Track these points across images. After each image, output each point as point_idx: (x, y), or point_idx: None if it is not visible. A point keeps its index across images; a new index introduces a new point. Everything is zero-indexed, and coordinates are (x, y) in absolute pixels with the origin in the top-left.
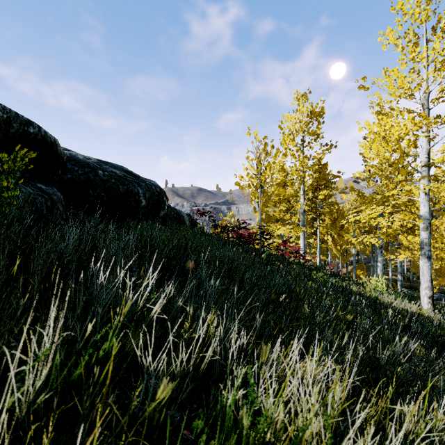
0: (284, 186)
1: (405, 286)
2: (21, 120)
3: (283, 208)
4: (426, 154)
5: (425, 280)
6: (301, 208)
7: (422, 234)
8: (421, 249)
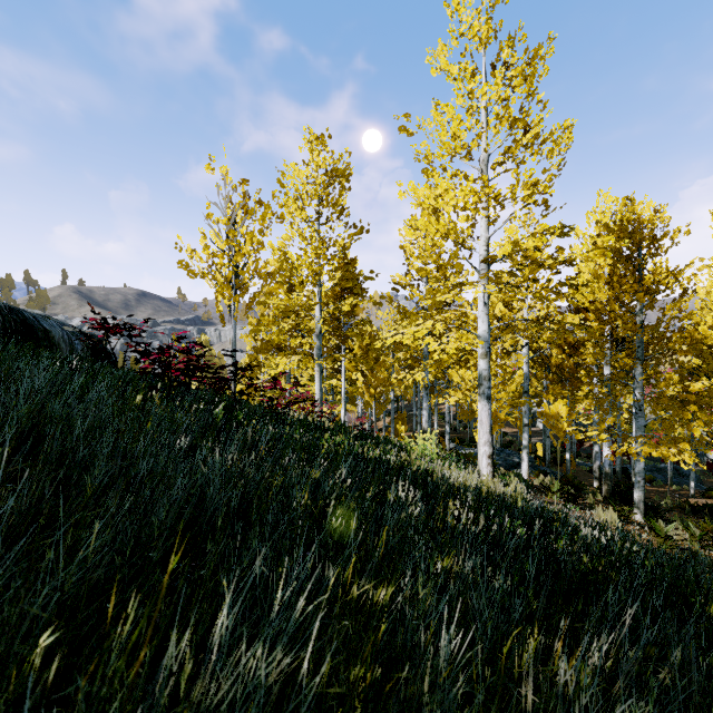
0: (290, 291)
1: (452, 439)
2: None
3: (286, 327)
4: (485, 245)
5: (485, 432)
6: (316, 328)
7: (481, 364)
8: (480, 386)
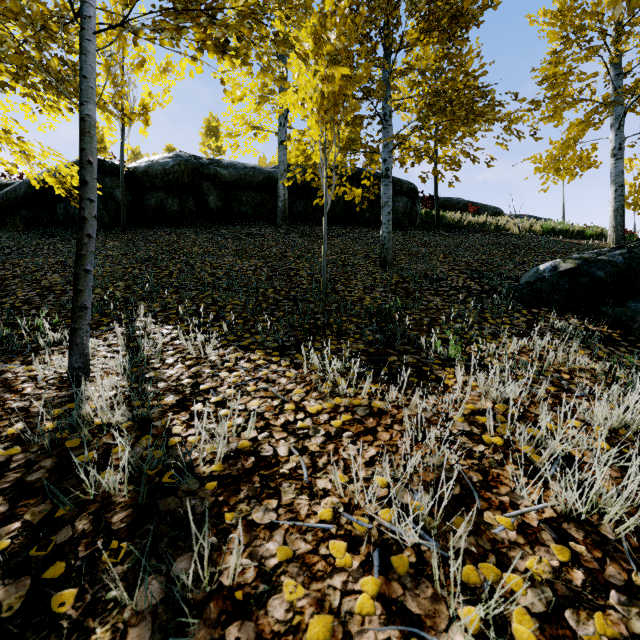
0: None
1: None
2: (495, 208)
3: None
4: None
5: None
6: None
7: None
8: None
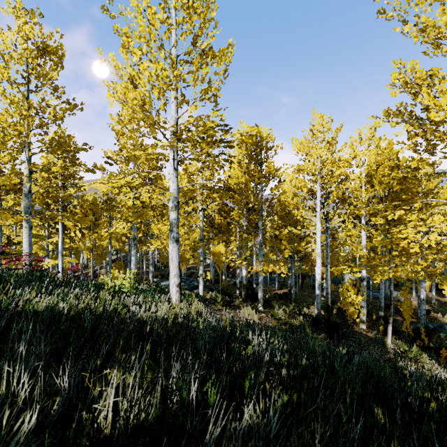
0: None
1: (156, 275)
2: None
3: None
4: (175, 123)
5: (174, 267)
6: (24, 187)
7: (171, 215)
8: (171, 232)
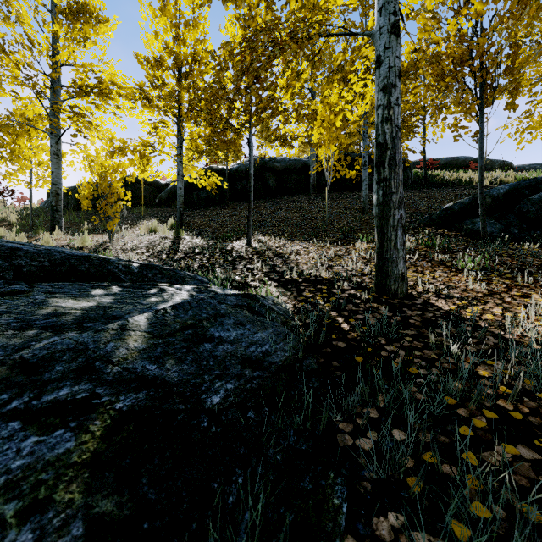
0: None
1: None
2: (503, 161)
3: None
4: None
5: None
6: None
7: None
8: None
